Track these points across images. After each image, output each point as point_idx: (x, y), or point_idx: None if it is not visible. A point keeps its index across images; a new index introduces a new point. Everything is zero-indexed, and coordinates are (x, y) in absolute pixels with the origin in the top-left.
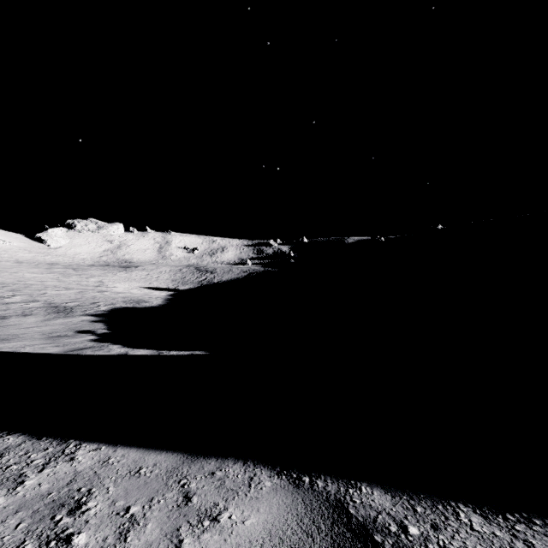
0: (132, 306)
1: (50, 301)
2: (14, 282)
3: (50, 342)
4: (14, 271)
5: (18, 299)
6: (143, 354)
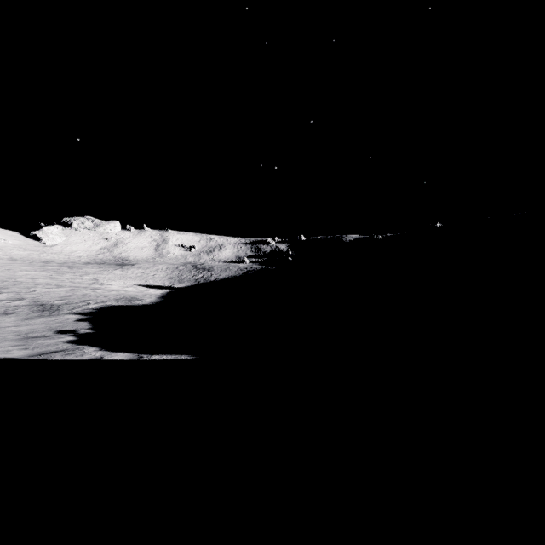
0: (123, 304)
1: (37, 299)
2: (3, 279)
3: (21, 344)
4: (5, 269)
5: (4, 296)
6: (119, 359)
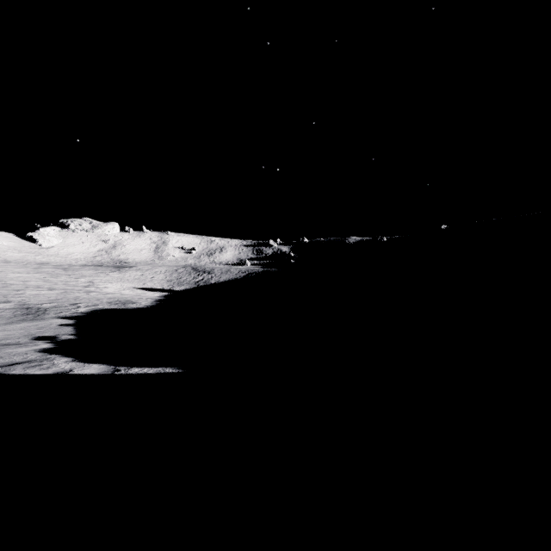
0: (116, 308)
1: (24, 302)
2: None
3: None
4: None
5: None
6: (89, 374)
